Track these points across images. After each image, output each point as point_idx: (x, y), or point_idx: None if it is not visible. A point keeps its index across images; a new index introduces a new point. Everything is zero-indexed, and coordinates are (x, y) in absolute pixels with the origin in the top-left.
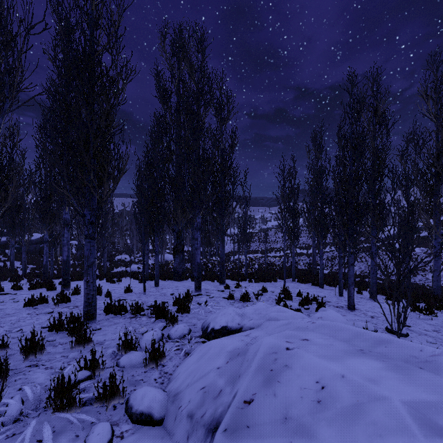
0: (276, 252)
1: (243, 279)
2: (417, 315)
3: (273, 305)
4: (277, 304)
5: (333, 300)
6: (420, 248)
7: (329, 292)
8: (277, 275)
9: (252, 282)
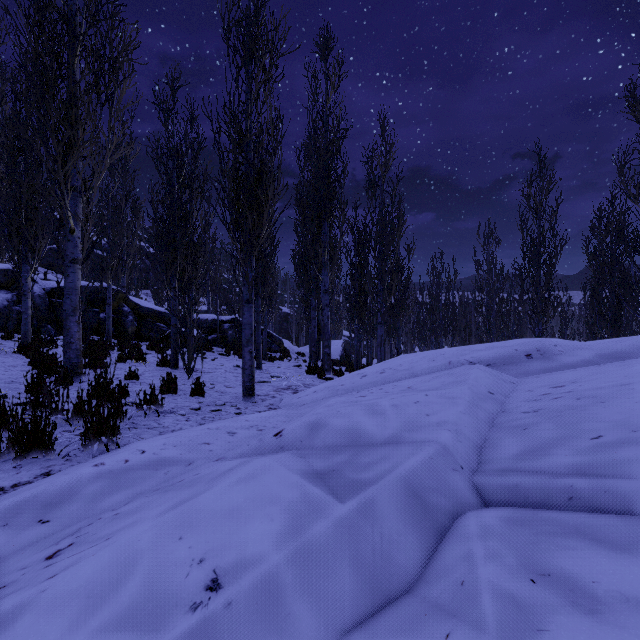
0: None
1: None
2: None
3: None
4: None
5: None
6: None
7: None
8: None
9: None
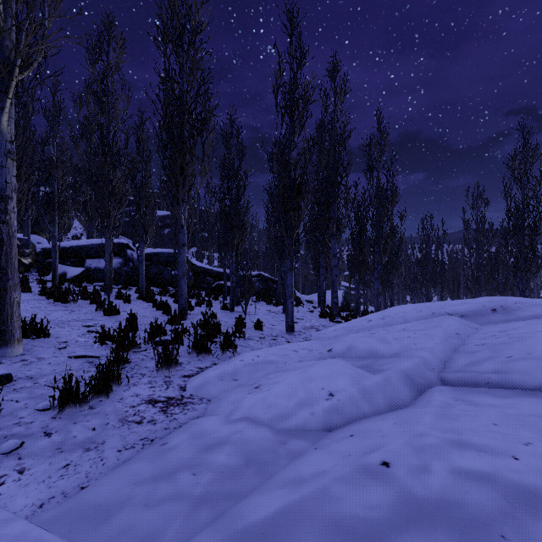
0: None
1: None
2: None
3: None
4: None
5: None
6: None
7: None
8: None
9: None
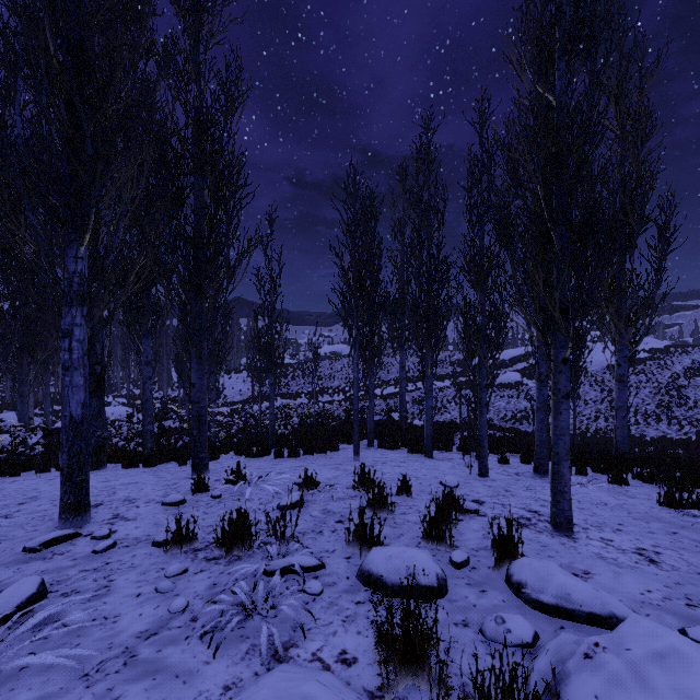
0: (332, 395)
1: (264, 452)
2: (696, 519)
3: (338, 560)
4: (352, 552)
5: (481, 492)
6: (533, 380)
7: (450, 467)
8: (337, 435)
9: (285, 455)
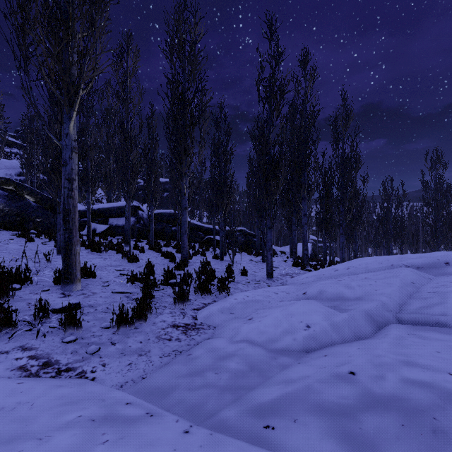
0: None
1: None
2: None
3: None
4: None
5: None
6: None
7: None
8: None
9: None
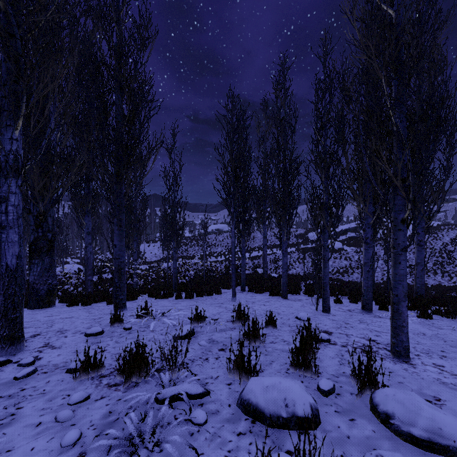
0: (217, 257)
1: (169, 295)
2: None
3: (220, 386)
4: (232, 378)
5: (327, 324)
6: (350, 247)
7: (301, 305)
8: (219, 283)
9: (183, 297)
